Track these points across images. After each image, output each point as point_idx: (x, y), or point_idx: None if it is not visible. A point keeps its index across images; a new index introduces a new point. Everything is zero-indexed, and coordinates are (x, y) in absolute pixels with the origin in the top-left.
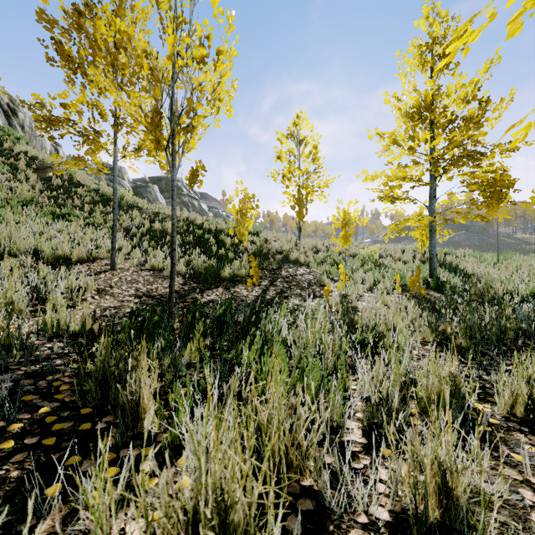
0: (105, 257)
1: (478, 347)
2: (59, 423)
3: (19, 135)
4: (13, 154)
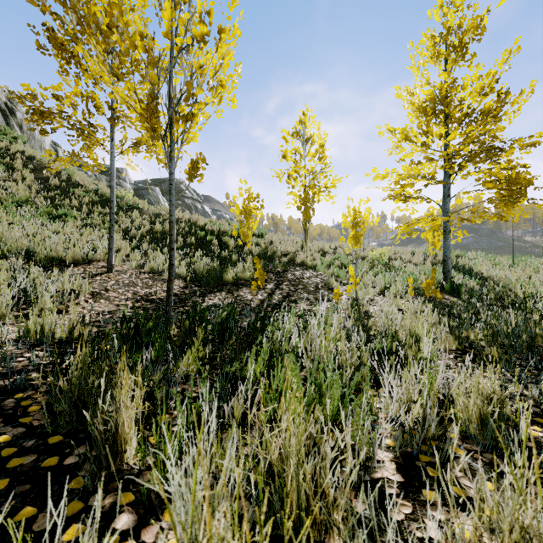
0: (102, 259)
1: (511, 356)
2: (19, 456)
3: (16, 134)
4: (10, 153)
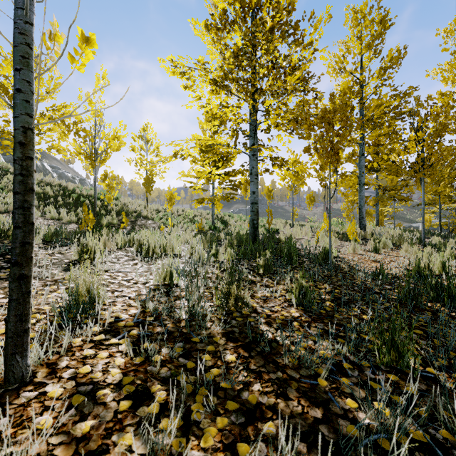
0: None
1: None
2: None
3: None
4: None
